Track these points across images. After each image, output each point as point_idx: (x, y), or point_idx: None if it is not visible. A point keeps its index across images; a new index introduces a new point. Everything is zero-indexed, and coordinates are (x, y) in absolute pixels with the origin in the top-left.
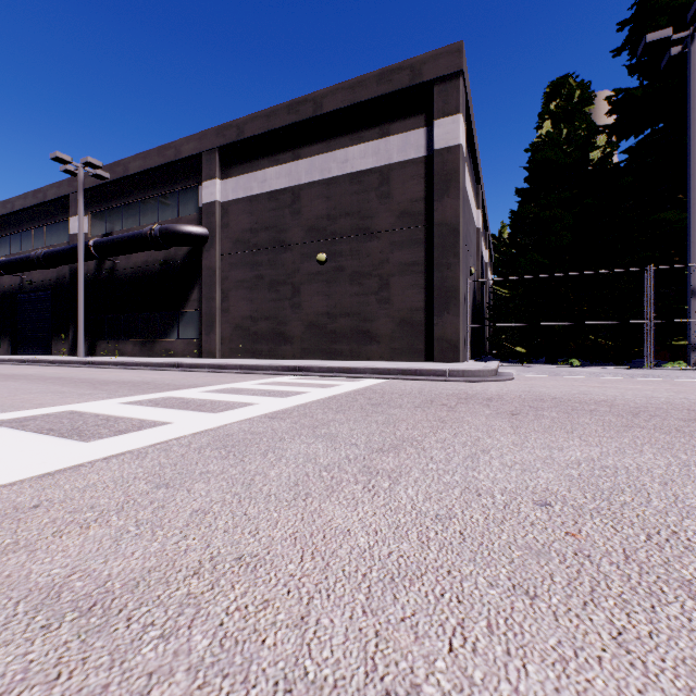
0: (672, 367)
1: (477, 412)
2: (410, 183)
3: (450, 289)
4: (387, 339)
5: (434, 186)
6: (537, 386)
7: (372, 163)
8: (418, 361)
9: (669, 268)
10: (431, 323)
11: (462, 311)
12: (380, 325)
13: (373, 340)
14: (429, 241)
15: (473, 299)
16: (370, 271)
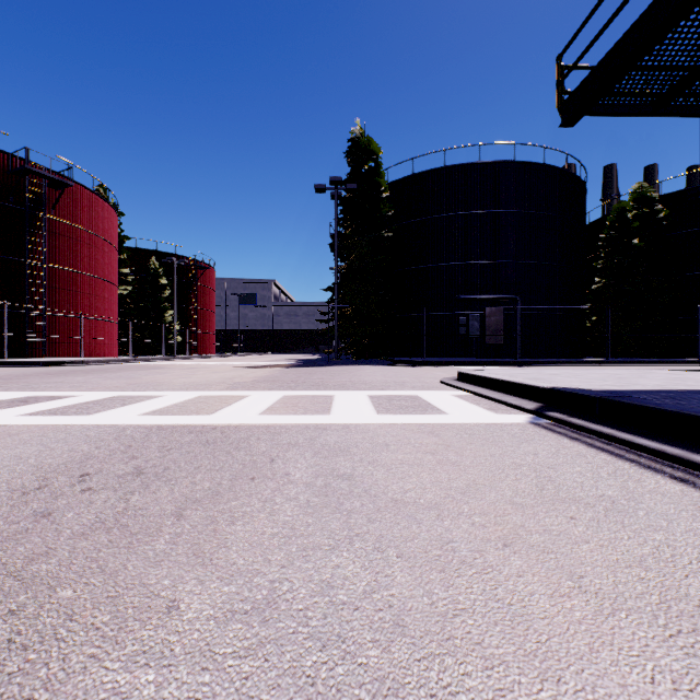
0: None
1: None
2: None
3: None
4: None
5: None
6: None
7: None
8: None
9: None
10: None
11: None
12: None
13: None
14: None
15: None
16: None
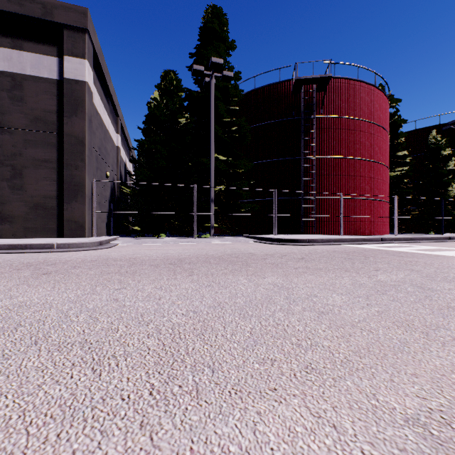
0: (205, 236)
1: (13, 276)
2: (44, 96)
3: (78, 184)
4: (21, 220)
5: (65, 105)
6: (116, 251)
7: (4, 67)
8: (51, 237)
9: (207, 187)
10: (63, 208)
11: (89, 201)
12: (12, 208)
13: (5, 221)
14: (61, 146)
15: (112, 194)
16: (1, 160)
